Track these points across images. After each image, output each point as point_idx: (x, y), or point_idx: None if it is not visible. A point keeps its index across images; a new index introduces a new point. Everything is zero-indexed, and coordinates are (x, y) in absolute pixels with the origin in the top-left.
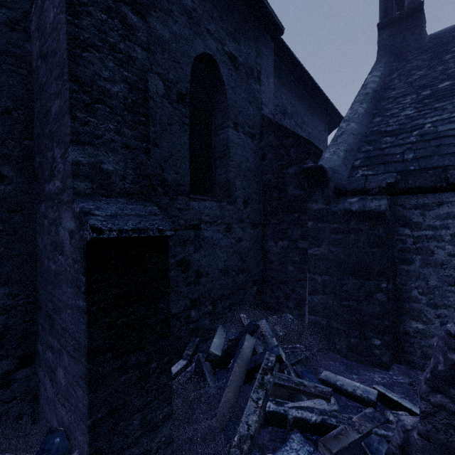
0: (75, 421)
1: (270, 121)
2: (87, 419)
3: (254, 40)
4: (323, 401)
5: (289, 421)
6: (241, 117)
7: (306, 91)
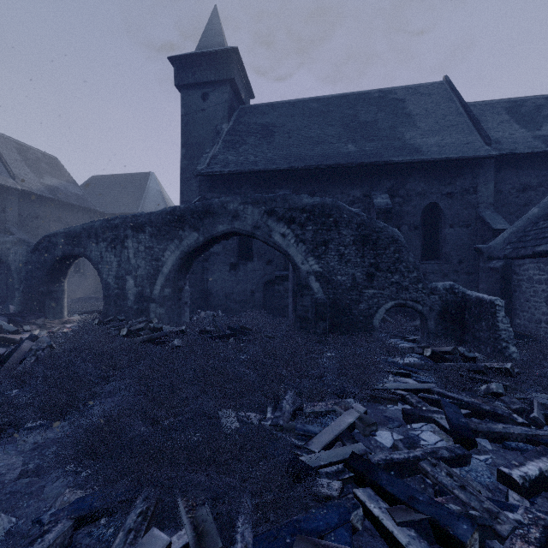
0: None
1: (478, 215)
2: None
3: (469, 173)
4: None
5: None
6: (456, 220)
7: None
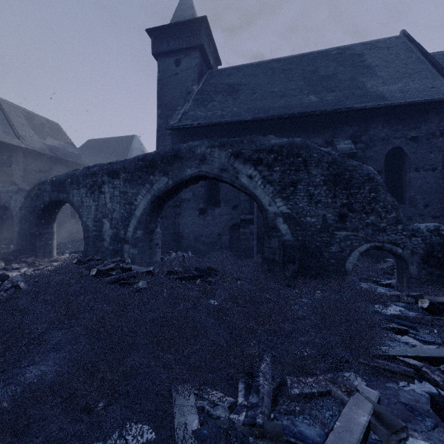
0: None
1: None
2: None
3: (435, 116)
4: None
5: None
6: (421, 163)
7: None
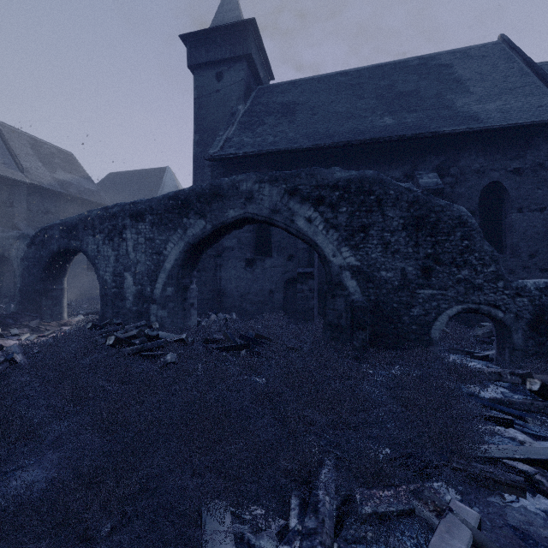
0: None
1: None
2: None
3: (544, 142)
4: None
5: None
6: (526, 202)
7: None
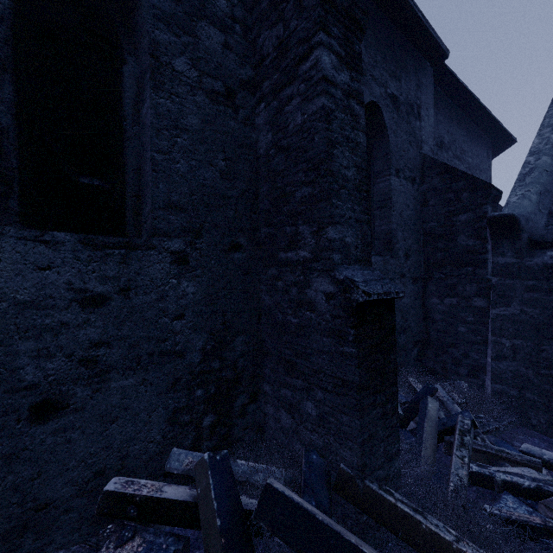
0: (335, 442)
1: (434, 161)
2: (357, 438)
3: (414, 73)
4: (533, 470)
5: (497, 483)
6: (402, 162)
7: (465, 113)
